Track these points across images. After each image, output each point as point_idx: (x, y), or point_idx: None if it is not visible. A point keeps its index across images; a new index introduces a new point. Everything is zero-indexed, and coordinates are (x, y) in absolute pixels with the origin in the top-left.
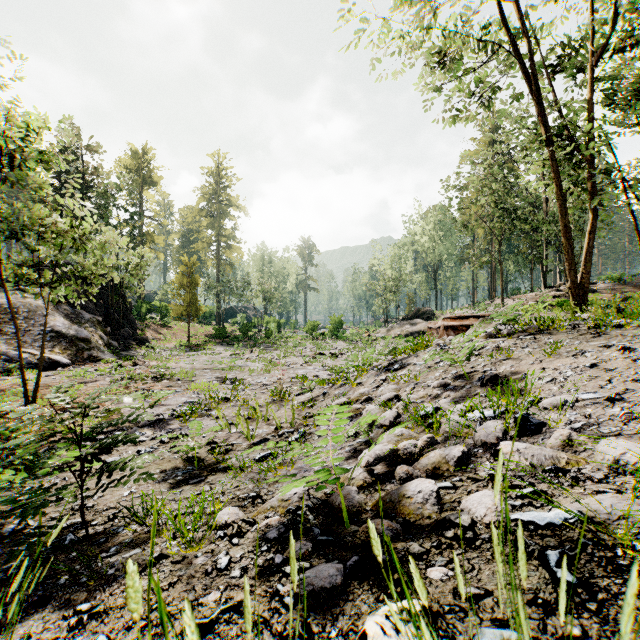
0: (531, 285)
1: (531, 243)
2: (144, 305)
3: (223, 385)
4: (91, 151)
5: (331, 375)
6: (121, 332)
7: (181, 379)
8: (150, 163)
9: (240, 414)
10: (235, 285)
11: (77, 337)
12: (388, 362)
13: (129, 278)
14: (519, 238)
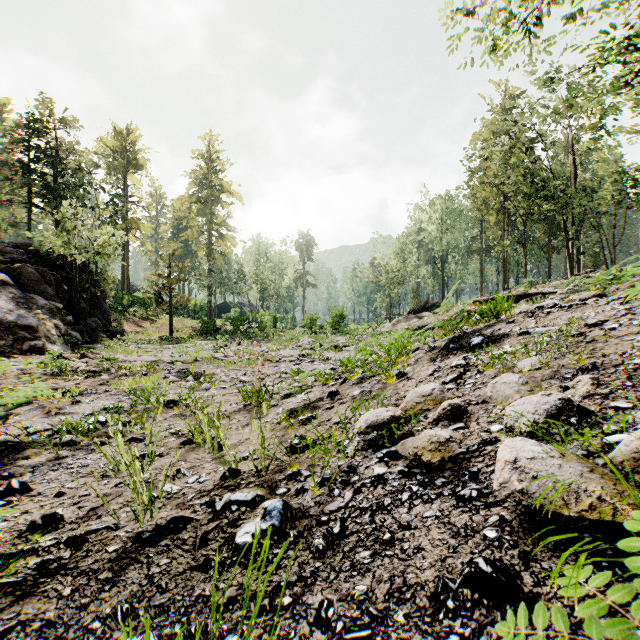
0: (549, 276)
1: (549, 230)
2: (126, 296)
3: (182, 382)
4: (65, 125)
5: (336, 369)
6: (88, 322)
7: (129, 374)
8: (135, 144)
9: (177, 433)
10: (227, 276)
11: (18, 324)
12: (443, 339)
13: (95, 258)
14: (531, 228)
